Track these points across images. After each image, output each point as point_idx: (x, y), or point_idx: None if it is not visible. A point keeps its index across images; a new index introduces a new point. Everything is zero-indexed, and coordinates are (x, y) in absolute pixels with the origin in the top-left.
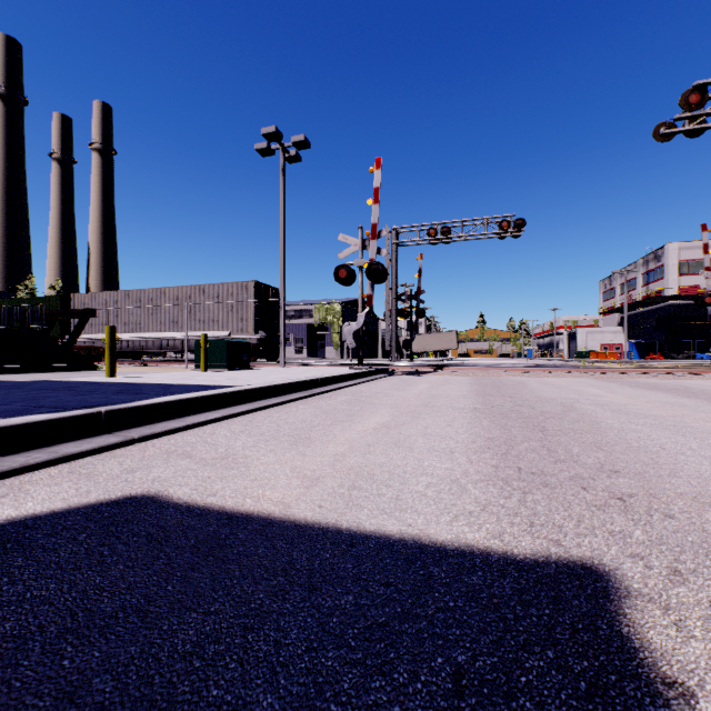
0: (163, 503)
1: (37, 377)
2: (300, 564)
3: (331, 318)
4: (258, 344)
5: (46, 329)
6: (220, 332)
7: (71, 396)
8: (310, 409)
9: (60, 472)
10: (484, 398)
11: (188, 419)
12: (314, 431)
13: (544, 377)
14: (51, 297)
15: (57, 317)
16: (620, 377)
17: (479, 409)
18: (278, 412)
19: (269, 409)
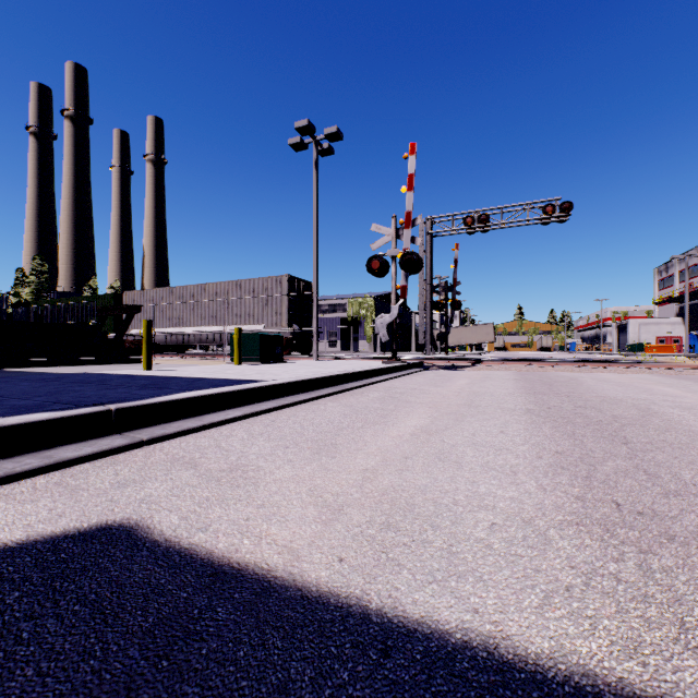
0: (139, 540)
1: (84, 369)
2: (298, 696)
3: (364, 312)
4: (291, 338)
5: (98, 324)
6: (255, 326)
7: (96, 390)
8: (339, 407)
9: (46, 483)
10: (536, 397)
11: (206, 417)
12: (342, 436)
13: (599, 372)
14: (106, 295)
15: (107, 313)
16: (691, 373)
17: (533, 411)
18: (304, 410)
19: (295, 406)
